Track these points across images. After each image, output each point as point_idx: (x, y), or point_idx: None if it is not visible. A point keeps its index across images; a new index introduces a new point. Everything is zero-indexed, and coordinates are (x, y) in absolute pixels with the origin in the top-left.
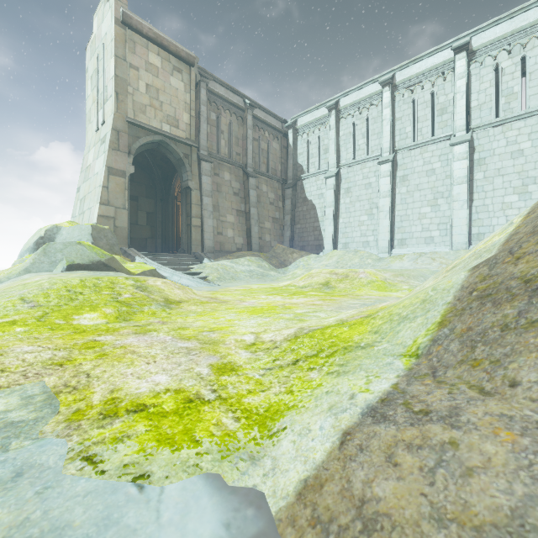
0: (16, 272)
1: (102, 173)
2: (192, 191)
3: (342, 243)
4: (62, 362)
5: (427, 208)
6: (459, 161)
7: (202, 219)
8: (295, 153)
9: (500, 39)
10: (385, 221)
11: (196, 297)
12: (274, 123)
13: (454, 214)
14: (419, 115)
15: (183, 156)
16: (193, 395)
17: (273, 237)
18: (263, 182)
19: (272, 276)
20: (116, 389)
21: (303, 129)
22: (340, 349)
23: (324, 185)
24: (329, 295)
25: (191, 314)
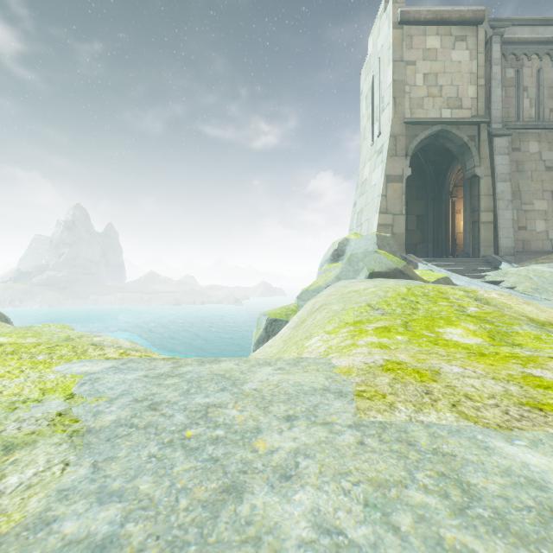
0: (330, 279)
1: (381, 183)
2: (480, 179)
3: None
4: (535, 404)
5: None
6: None
7: (494, 213)
8: None
9: None
10: None
11: None
12: None
13: None
14: None
15: (468, 140)
16: None
17: None
18: None
19: None
20: None
21: None
22: None
23: None
24: None
25: None
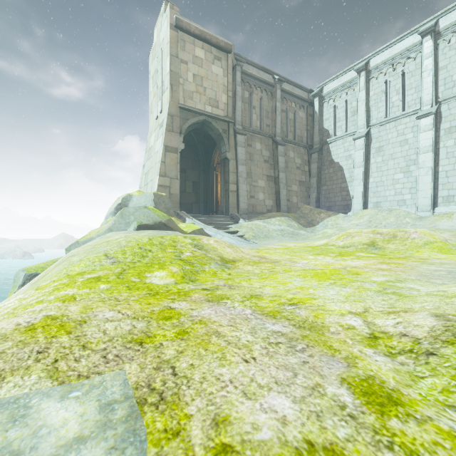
0: (103, 231)
1: (161, 151)
2: (229, 161)
3: (373, 202)
4: (142, 339)
5: None
6: None
7: (237, 185)
8: (321, 119)
9: None
10: (426, 178)
11: (246, 255)
12: (300, 94)
13: None
14: None
15: (222, 132)
16: None
17: (300, 199)
18: (290, 149)
19: (302, 234)
20: (220, 418)
21: (329, 96)
22: None
23: (352, 146)
24: (384, 257)
25: (252, 276)
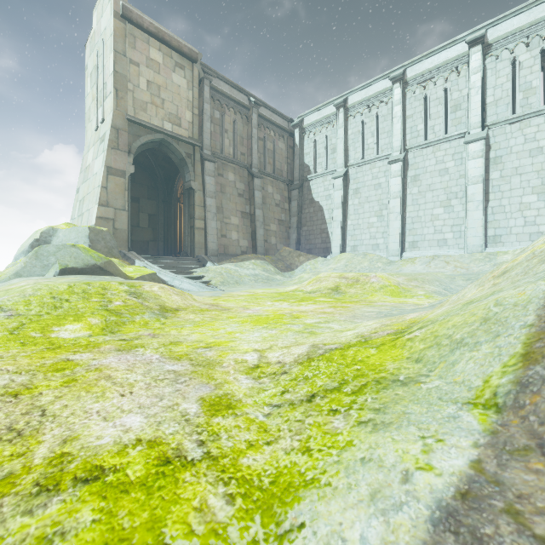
0: (6, 277)
1: (101, 173)
2: (195, 192)
3: (350, 246)
4: (18, 391)
5: (440, 209)
6: (474, 160)
7: (205, 221)
8: (302, 153)
9: (518, 31)
10: (395, 223)
11: (195, 303)
12: (280, 123)
13: (469, 215)
14: (431, 112)
15: (186, 156)
16: (172, 450)
17: (279, 240)
18: (269, 183)
19: (278, 280)
20: (71, 438)
21: (309, 128)
22: (371, 382)
23: (332, 186)
24: (339, 301)
25: (187, 325)
